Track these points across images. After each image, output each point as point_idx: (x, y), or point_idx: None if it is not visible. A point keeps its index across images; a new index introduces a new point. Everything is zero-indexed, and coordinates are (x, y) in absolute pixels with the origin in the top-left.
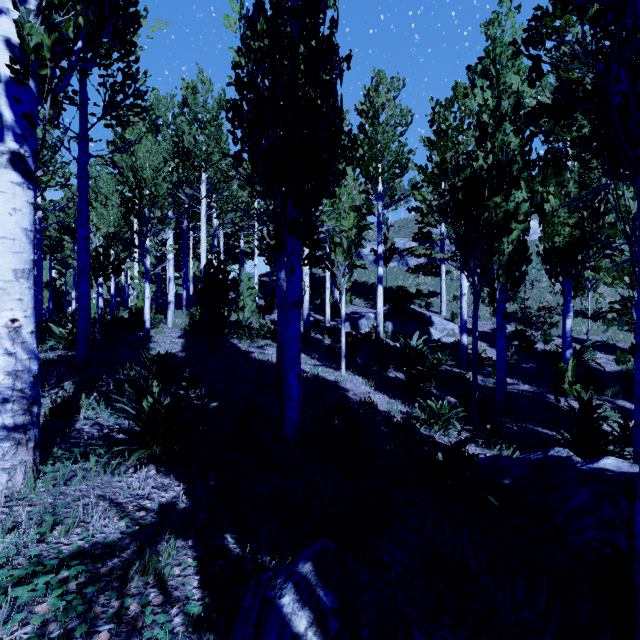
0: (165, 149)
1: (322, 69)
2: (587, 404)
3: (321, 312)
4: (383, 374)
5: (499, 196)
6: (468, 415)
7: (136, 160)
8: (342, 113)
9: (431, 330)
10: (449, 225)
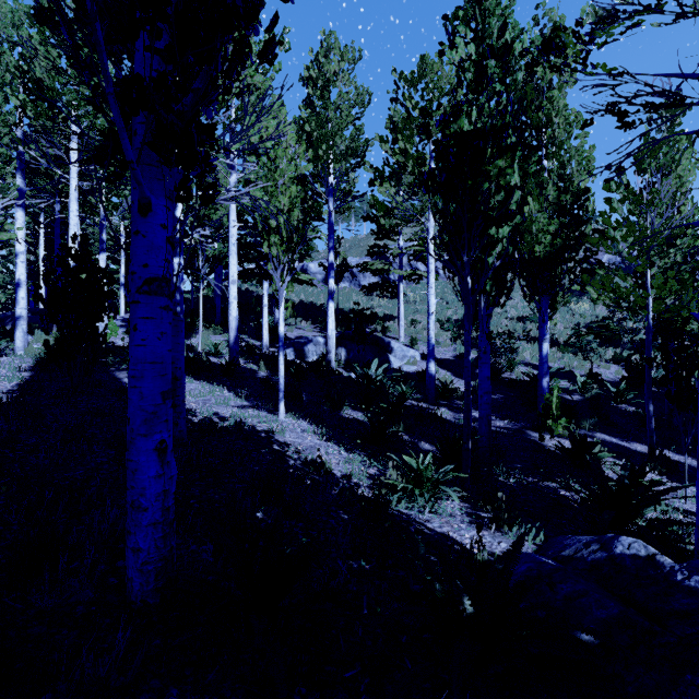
0: None
1: None
2: (583, 444)
3: (258, 336)
4: (337, 415)
5: (504, 159)
6: (453, 469)
7: None
8: None
9: (390, 358)
10: (437, 196)
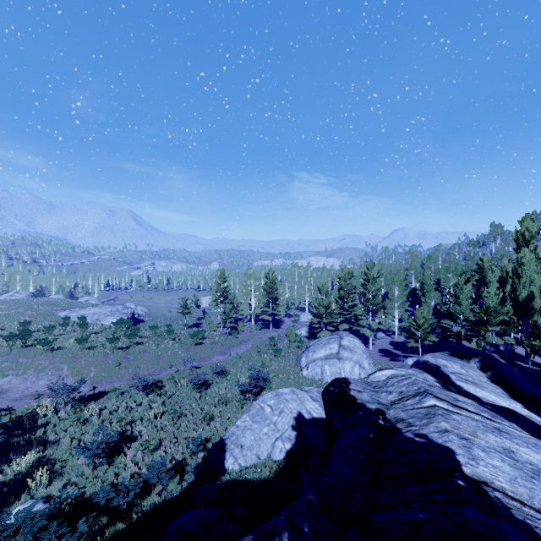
0: None
1: None
2: None
3: None
4: None
5: None
6: None
7: None
8: None
9: None
10: None
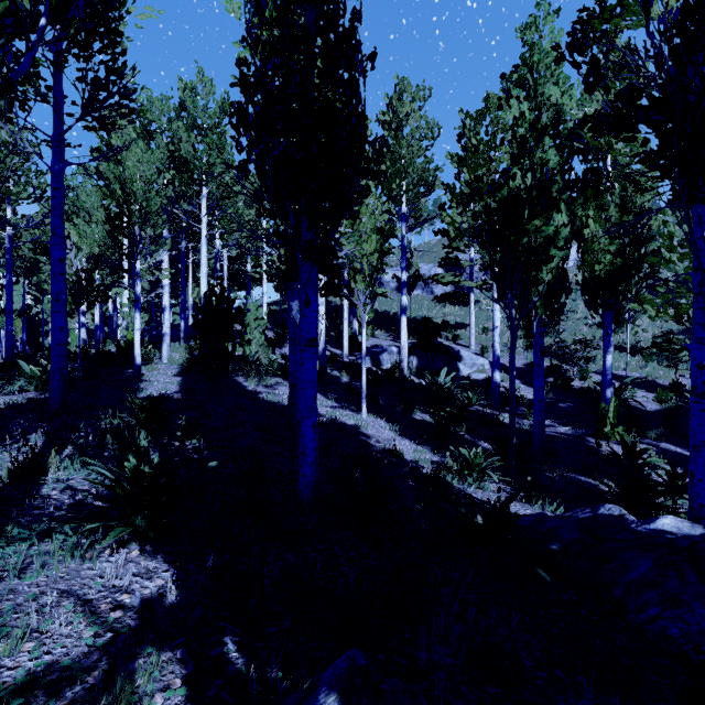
0: (159, 158)
1: (343, 66)
2: (631, 449)
3: (338, 345)
4: (408, 416)
5: (539, 219)
6: (504, 463)
7: (124, 170)
8: (366, 119)
9: (460, 366)
10: (484, 251)
